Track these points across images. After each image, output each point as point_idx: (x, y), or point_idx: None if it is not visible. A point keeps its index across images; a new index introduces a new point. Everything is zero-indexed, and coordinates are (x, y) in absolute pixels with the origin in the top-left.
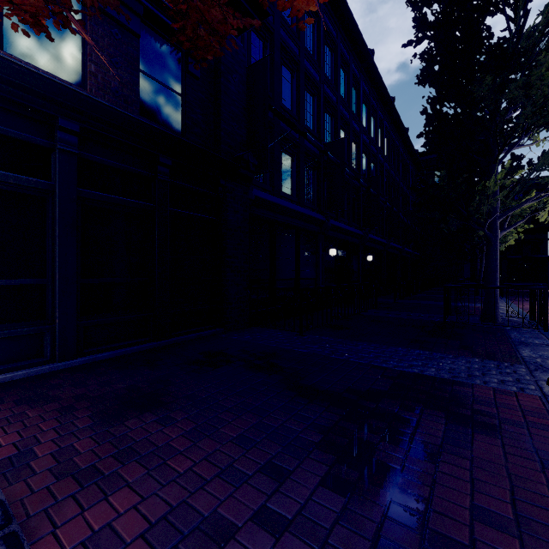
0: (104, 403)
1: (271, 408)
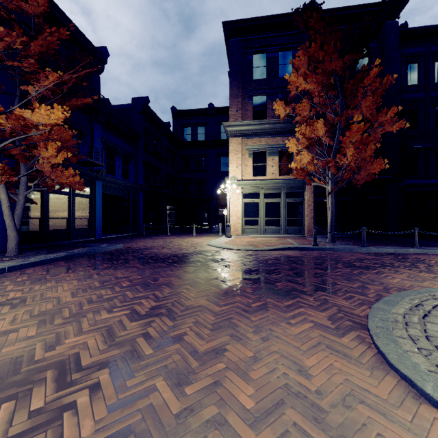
0: (343, 239)
1: (373, 242)
